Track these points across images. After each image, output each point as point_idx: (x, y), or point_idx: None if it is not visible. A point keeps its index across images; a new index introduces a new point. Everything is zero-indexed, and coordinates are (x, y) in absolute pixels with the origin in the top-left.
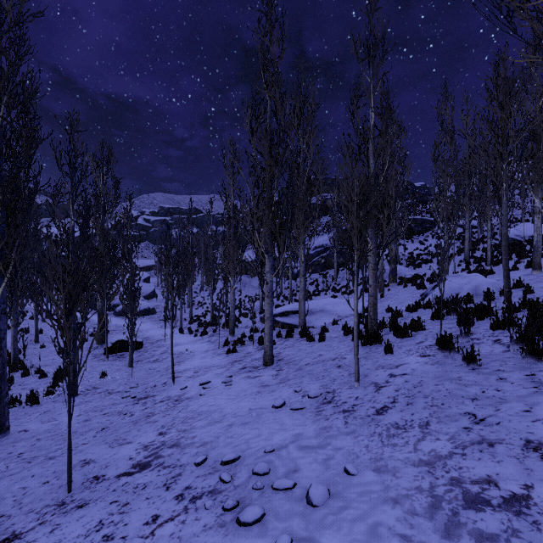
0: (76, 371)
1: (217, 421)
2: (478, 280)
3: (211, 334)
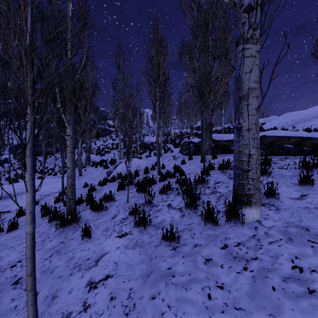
0: None
1: None
2: (139, 162)
3: None
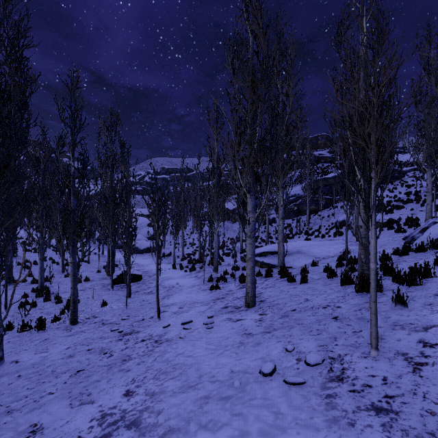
0: (76, 301)
1: (191, 385)
2: None
3: (198, 270)
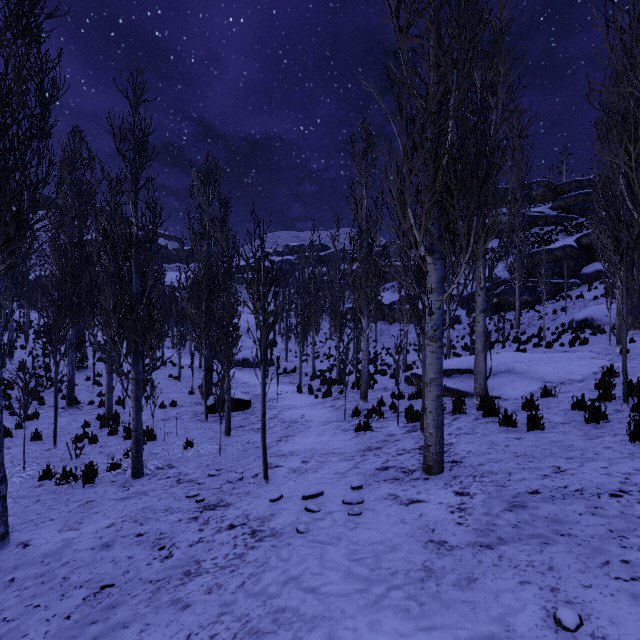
0: (140, 441)
1: None
2: None
3: (336, 396)
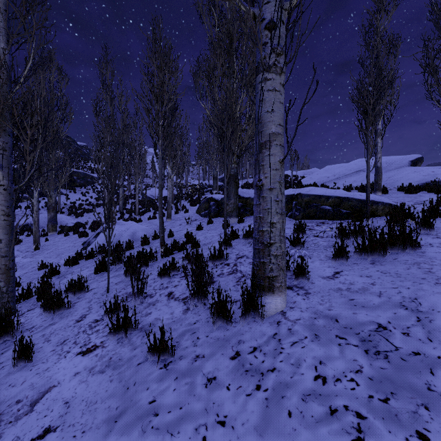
0: None
1: None
2: (135, 227)
3: None
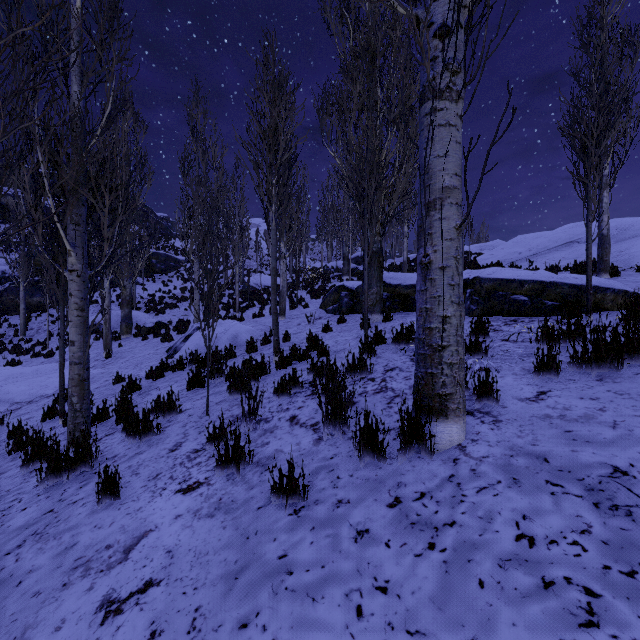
0: None
1: None
2: (237, 327)
3: None
